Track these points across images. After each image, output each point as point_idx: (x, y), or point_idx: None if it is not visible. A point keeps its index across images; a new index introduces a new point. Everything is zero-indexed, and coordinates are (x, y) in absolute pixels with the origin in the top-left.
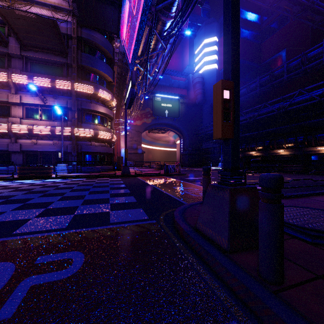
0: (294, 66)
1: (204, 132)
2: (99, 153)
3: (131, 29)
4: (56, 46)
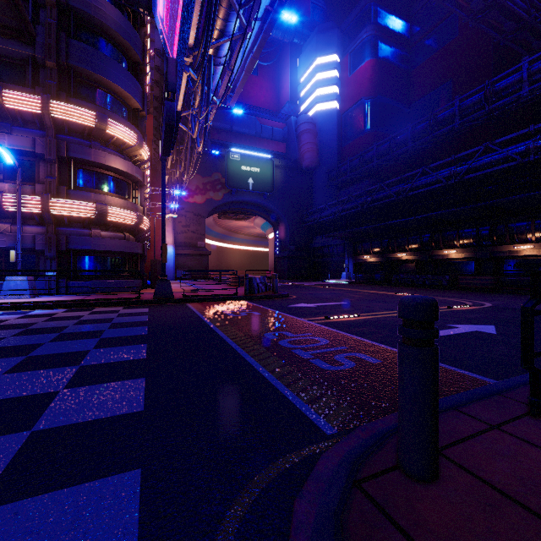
0: (472, 105)
1: (317, 219)
2: (112, 253)
3: None
4: (5, 15)
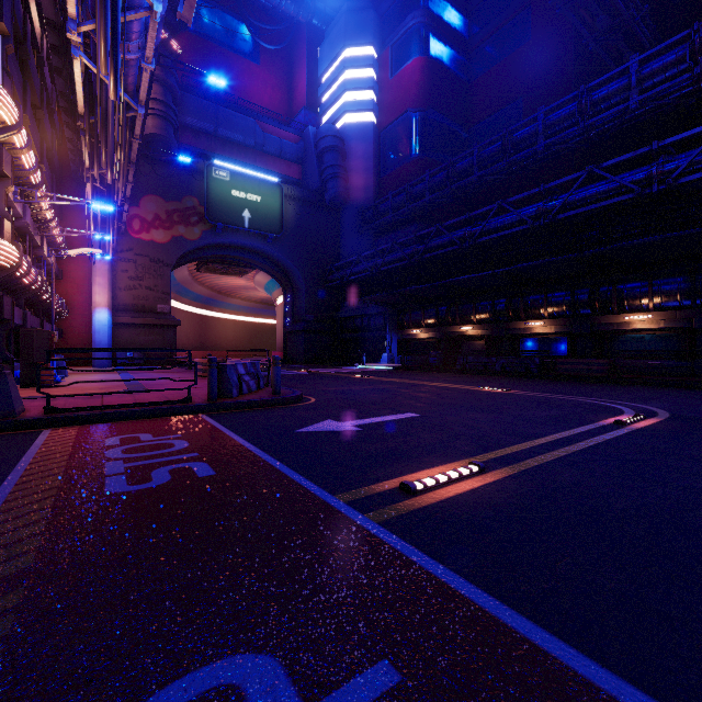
0: (561, 120)
1: (346, 277)
2: None
3: None
4: None
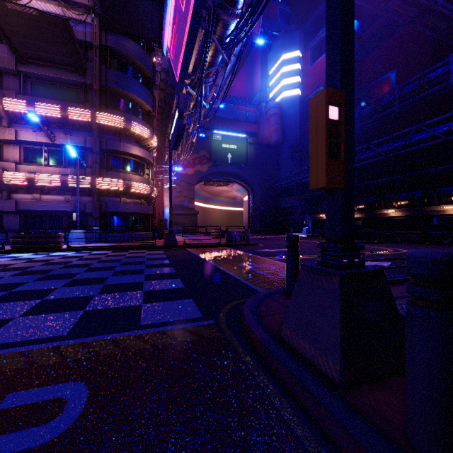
0: (408, 92)
1: (283, 185)
2: (133, 214)
3: (179, 34)
4: (70, 59)
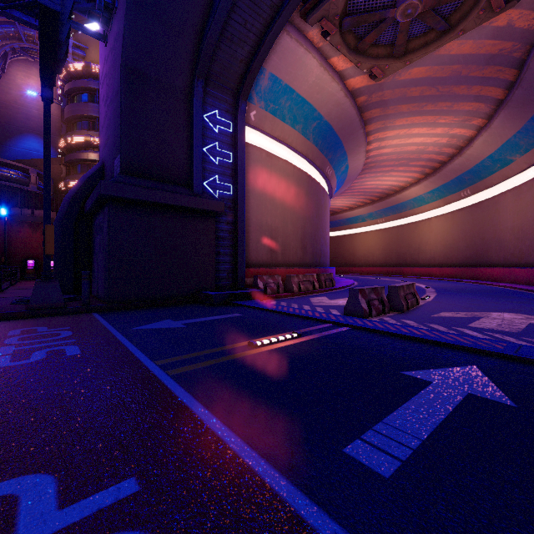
0: None
1: None
2: None
3: None
4: None
